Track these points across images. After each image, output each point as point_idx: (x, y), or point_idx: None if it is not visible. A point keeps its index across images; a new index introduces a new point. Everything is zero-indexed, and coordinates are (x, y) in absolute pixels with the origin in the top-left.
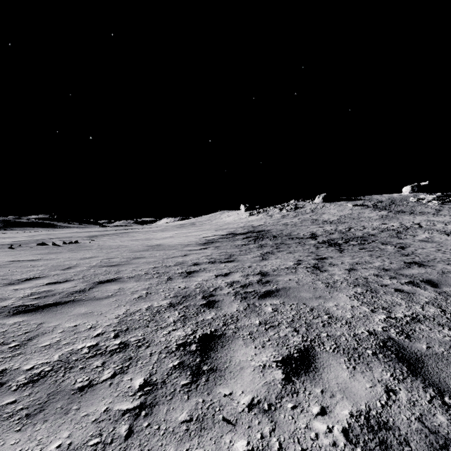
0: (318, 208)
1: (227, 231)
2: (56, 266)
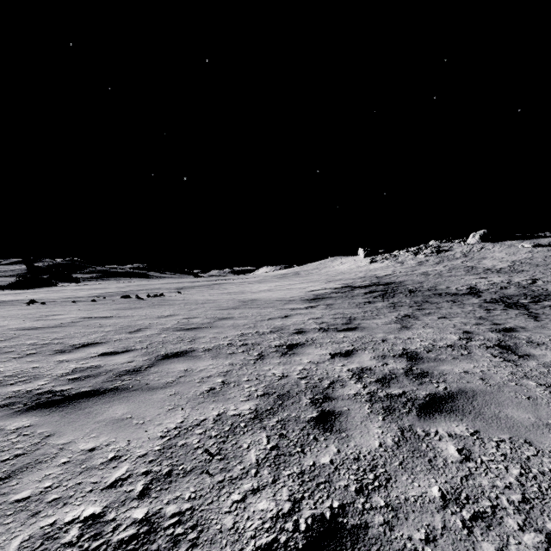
0: (473, 250)
1: (342, 283)
2: (124, 327)
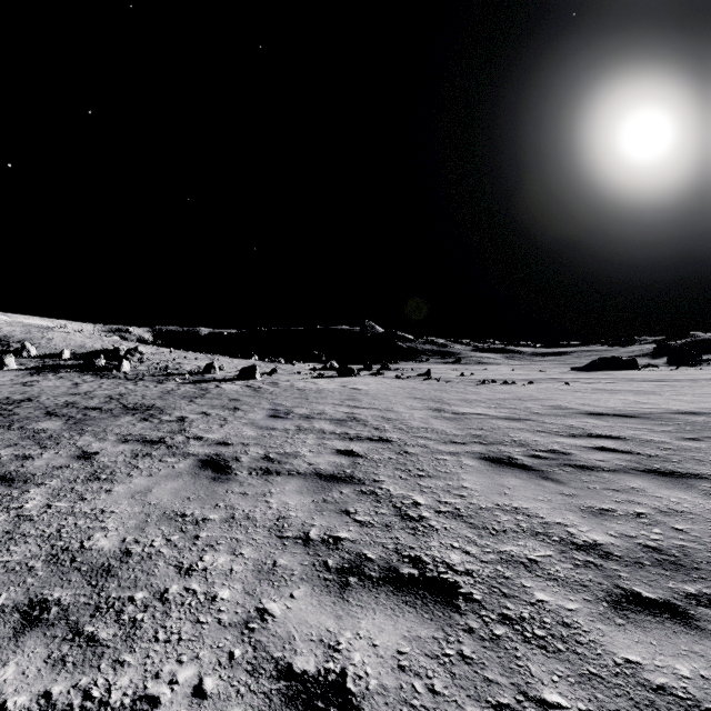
0: None
1: None
2: (313, 393)
